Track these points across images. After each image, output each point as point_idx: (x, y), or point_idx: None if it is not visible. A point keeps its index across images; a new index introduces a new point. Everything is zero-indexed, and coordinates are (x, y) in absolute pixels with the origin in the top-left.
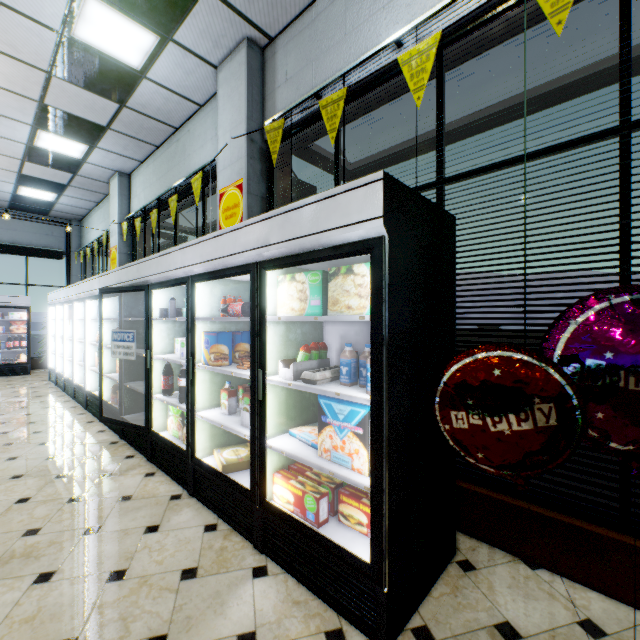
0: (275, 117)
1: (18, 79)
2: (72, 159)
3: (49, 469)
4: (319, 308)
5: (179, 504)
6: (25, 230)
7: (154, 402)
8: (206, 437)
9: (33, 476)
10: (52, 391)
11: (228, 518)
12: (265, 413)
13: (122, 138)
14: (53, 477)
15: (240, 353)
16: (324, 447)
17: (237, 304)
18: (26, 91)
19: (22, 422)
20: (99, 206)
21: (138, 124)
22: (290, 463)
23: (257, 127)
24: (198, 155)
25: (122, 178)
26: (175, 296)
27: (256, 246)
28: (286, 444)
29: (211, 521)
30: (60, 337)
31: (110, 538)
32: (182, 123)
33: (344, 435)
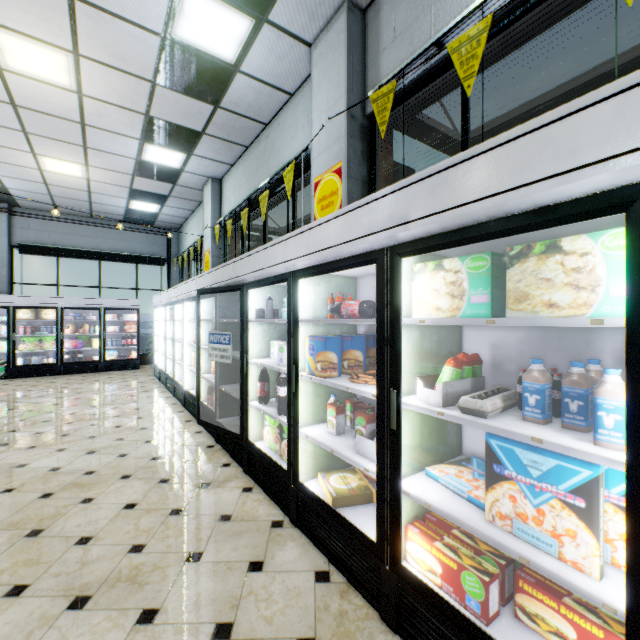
0: (381, 83)
1: (128, 94)
2: (172, 169)
3: (153, 471)
4: (486, 307)
5: (281, 535)
6: (135, 240)
7: (250, 409)
8: (309, 457)
9: (139, 478)
10: (156, 386)
11: (342, 567)
12: (400, 447)
13: (215, 142)
14: (156, 481)
15: (349, 362)
16: (498, 510)
17: (352, 303)
18: (135, 105)
19: (132, 417)
20: (194, 214)
21: (230, 125)
22: (424, 511)
23: (357, 101)
24: (288, 148)
25: (214, 184)
26: (270, 296)
27: (386, 226)
28: (428, 491)
29: (321, 566)
30: (162, 336)
31: (212, 571)
32: (271, 118)
33: (541, 501)
